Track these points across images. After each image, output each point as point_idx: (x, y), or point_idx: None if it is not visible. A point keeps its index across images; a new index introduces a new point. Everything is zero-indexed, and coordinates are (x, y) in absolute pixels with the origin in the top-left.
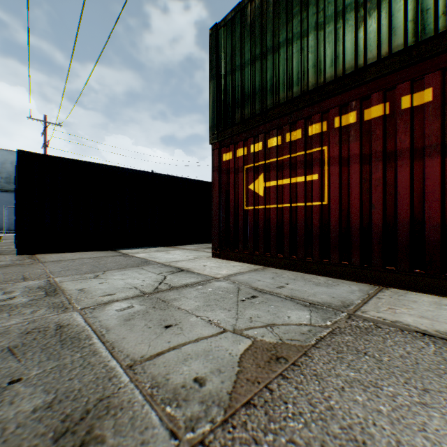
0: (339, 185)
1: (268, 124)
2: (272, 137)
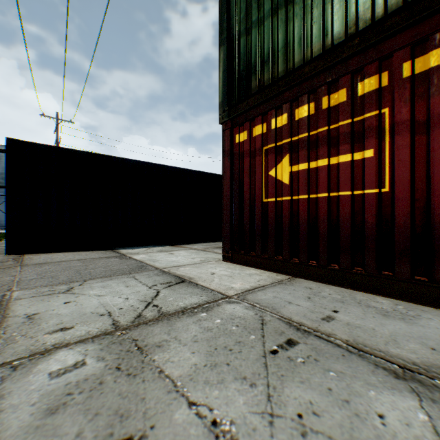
0: (411, 162)
1: (296, 89)
2: (301, 106)
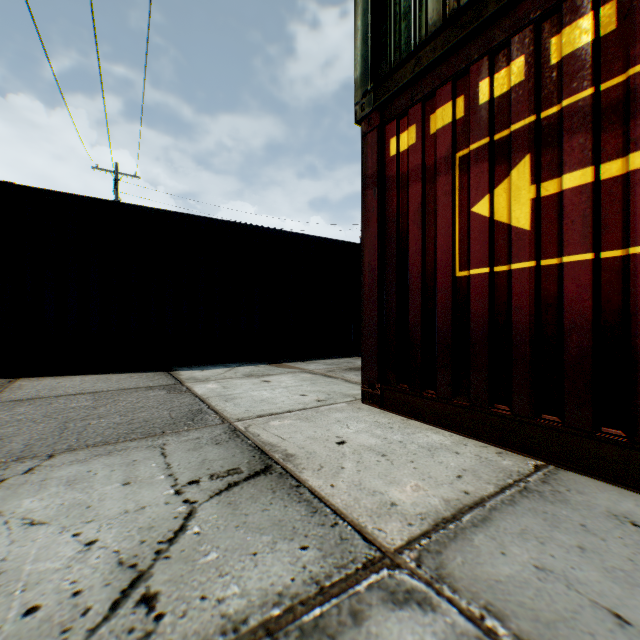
0: None
1: None
2: (568, 23)
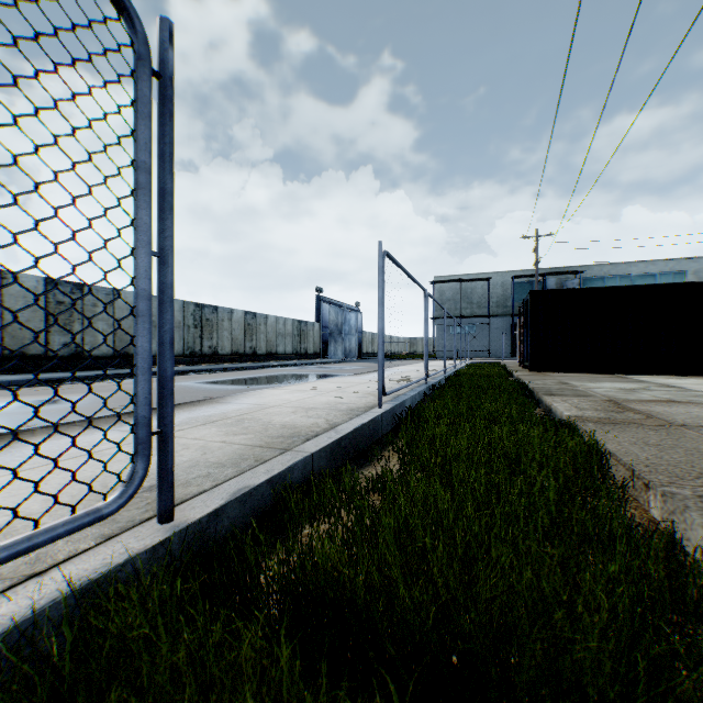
0: None
1: None
2: None
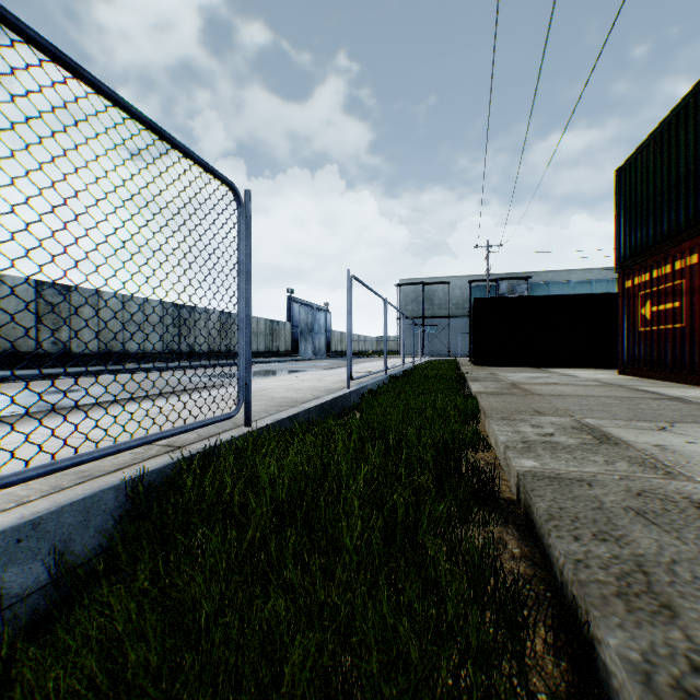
0: (687, 311)
1: (650, 259)
2: (652, 270)
